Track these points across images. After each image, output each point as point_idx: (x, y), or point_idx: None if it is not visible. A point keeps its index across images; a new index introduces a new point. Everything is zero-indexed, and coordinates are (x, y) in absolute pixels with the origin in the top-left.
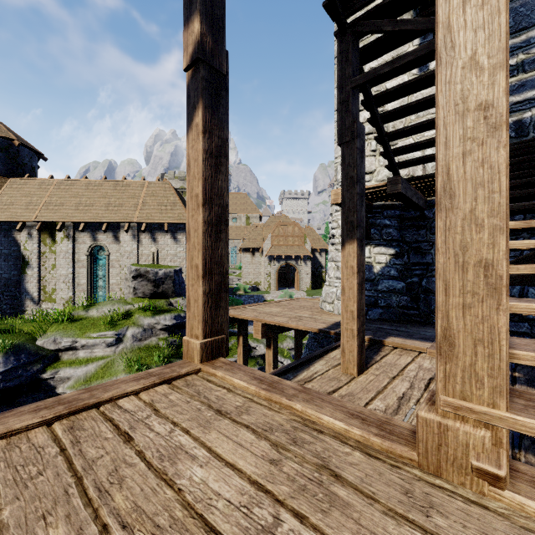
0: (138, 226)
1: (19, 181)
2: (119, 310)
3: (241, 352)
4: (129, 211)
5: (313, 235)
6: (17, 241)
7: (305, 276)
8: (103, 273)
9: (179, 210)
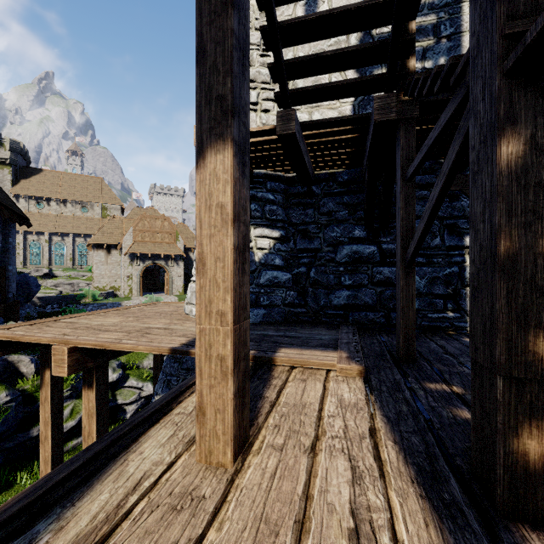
0: None
1: None
2: None
3: (47, 396)
4: None
5: (186, 233)
6: None
7: (177, 278)
8: None
9: None
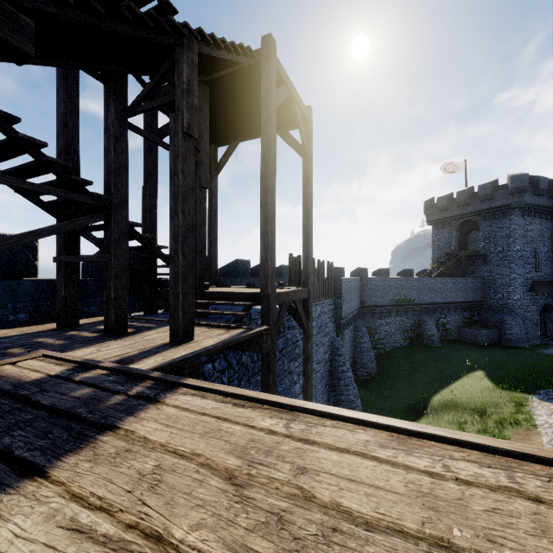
0: None
1: None
2: None
3: None
4: None
5: None
6: None
7: None
8: None
9: None
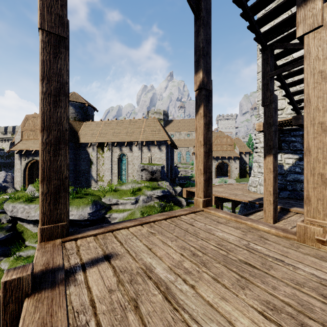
0: (141, 143)
1: (88, 123)
2: (135, 186)
3: None
4: (137, 135)
5: (240, 143)
6: (88, 152)
7: (234, 169)
8: (124, 167)
9: (162, 133)
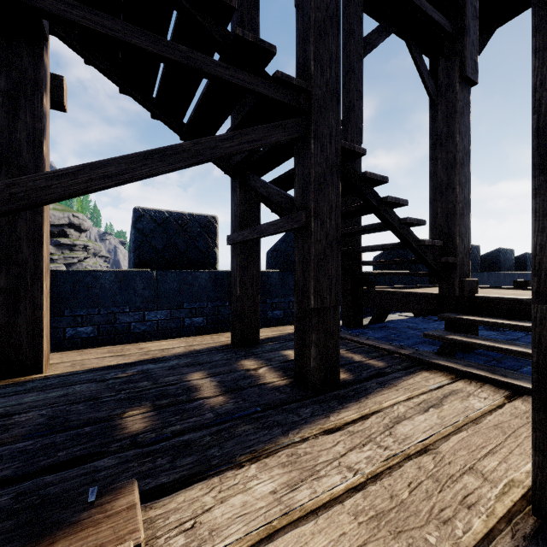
0: None
1: None
2: None
3: None
4: None
5: None
6: None
7: None
8: None
9: None
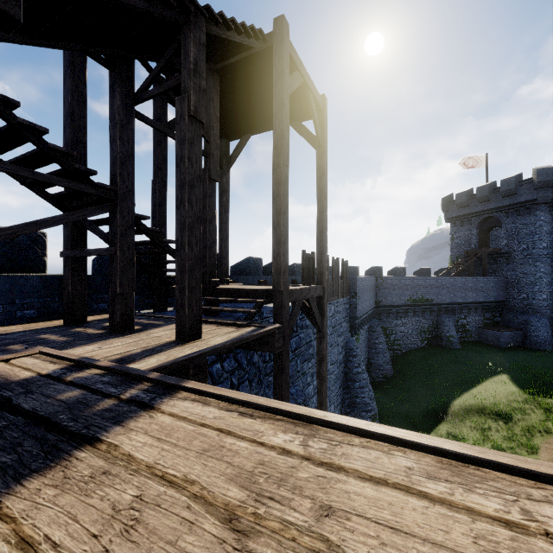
0: None
1: None
2: None
3: None
4: None
5: None
6: None
7: None
8: None
9: None
